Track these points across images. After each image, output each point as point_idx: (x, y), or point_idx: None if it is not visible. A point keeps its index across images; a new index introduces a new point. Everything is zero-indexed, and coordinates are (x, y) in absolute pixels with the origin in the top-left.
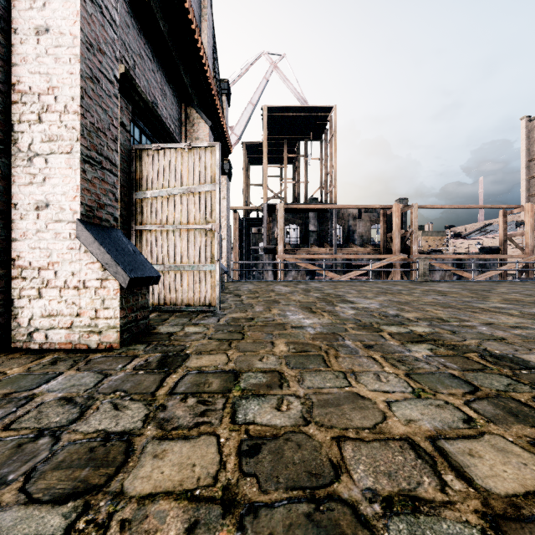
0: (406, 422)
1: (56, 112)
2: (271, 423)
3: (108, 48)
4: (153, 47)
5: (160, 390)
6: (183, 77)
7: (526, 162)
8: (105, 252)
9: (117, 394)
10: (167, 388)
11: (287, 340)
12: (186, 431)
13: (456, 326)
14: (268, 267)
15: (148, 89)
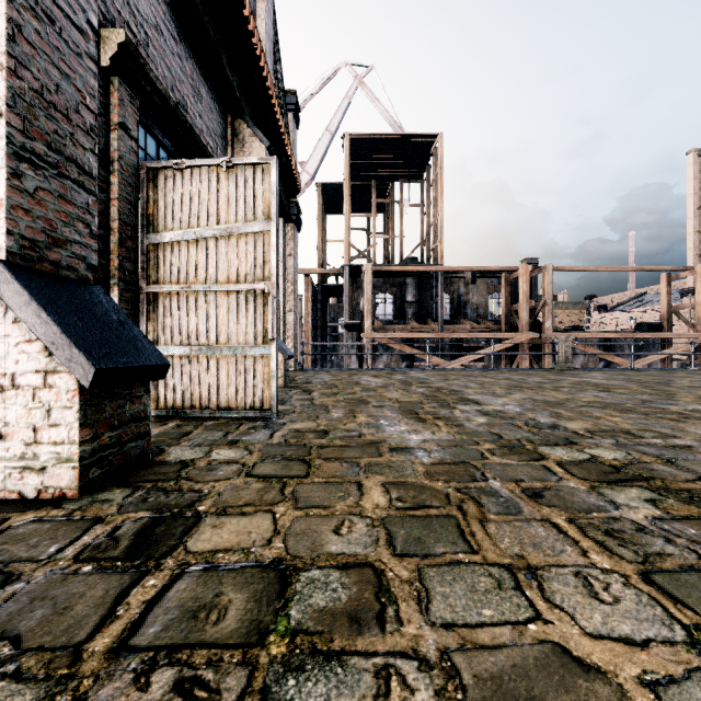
0: None
1: None
2: None
3: None
4: (179, 20)
5: (101, 636)
6: (227, 72)
7: (694, 210)
8: (50, 322)
9: None
10: (120, 626)
11: (384, 479)
12: None
13: (662, 447)
14: (351, 349)
15: (170, 82)
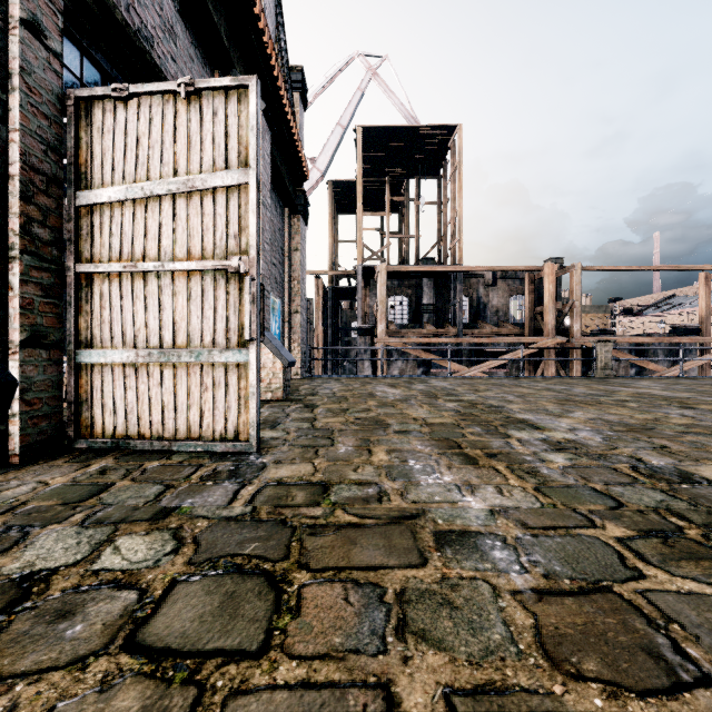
0: None
1: None
2: None
3: None
4: None
5: None
6: (209, 8)
7: None
8: None
9: None
10: None
11: (449, 670)
12: None
13: None
14: (364, 355)
15: None
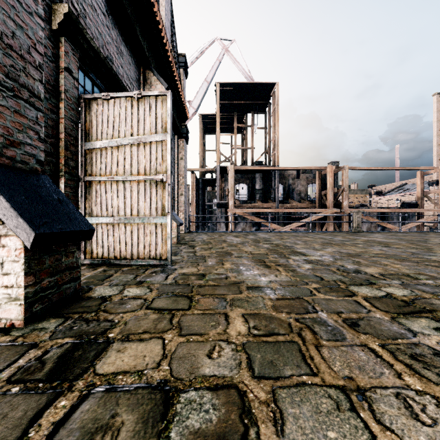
0: None
1: None
2: None
3: None
4: (107, 3)
5: None
6: (139, 38)
7: (437, 131)
8: (2, 199)
9: None
10: None
11: (244, 311)
12: None
13: (434, 286)
14: (221, 219)
15: (101, 43)
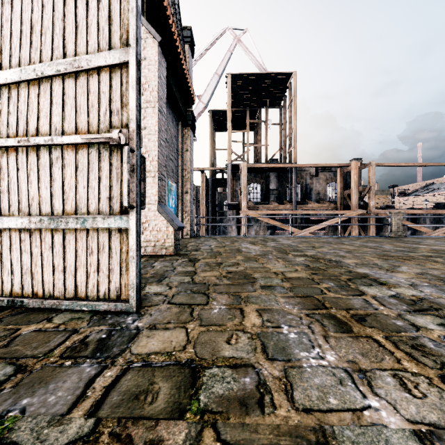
0: None
1: None
2: None
3: None
4: None
5: None
6: None
7: None
8: None
9: None
10: None
11: None
12: None
13: None
14: (232, 222)
15: None
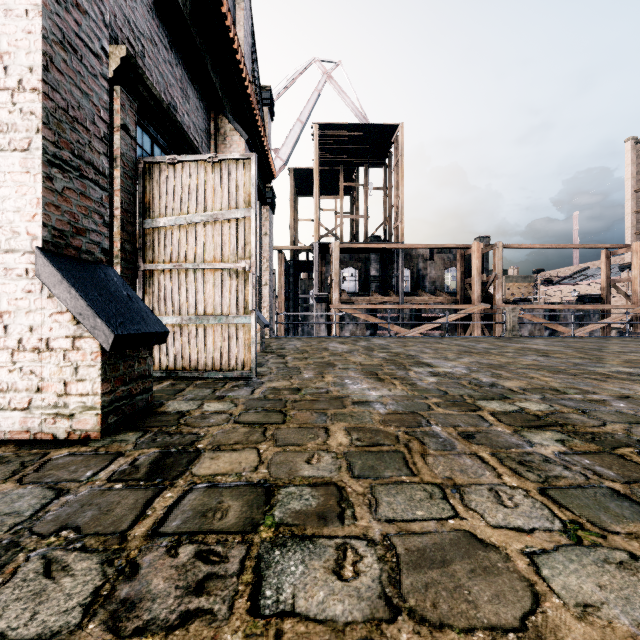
0: (580, 610)
1: (6, 89)
2: (325, 613)
3: (91, 7)
4: (170, 32)
5: (138, 527)
6: (211, 75)
7: (631, 193)
8: (78, 297)
9: (61, 537)
10: (151, 521)
11: (347, 425)
12: (160, 639)
13: (580, 401)
14: (321, 319)
15: (163, 87)
